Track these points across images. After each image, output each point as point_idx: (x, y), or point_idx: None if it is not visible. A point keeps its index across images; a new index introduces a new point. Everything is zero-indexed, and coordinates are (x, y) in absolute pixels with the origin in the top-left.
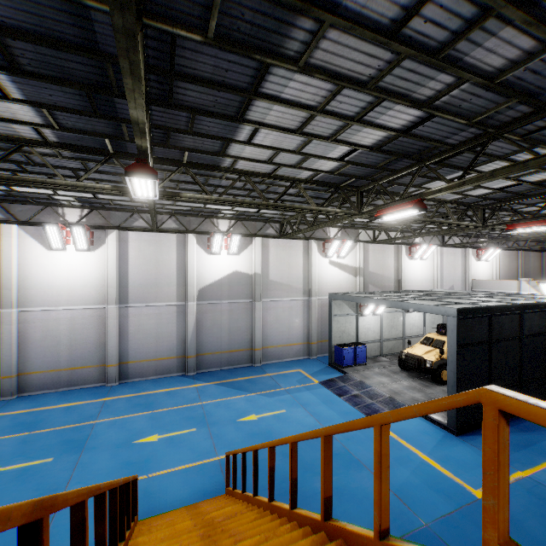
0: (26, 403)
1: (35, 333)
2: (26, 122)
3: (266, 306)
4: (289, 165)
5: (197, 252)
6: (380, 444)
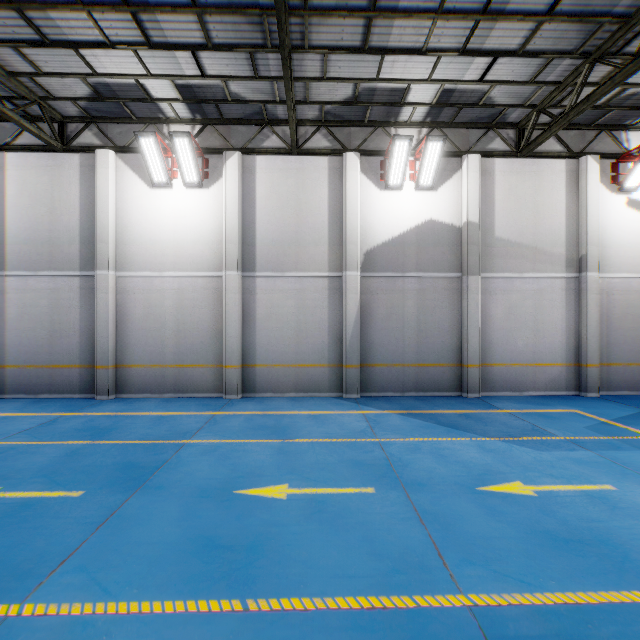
0: (117, 406)
1: (135, 309)
2: None
3: (488, 287)
4: None
5: (362, 188)
6: None
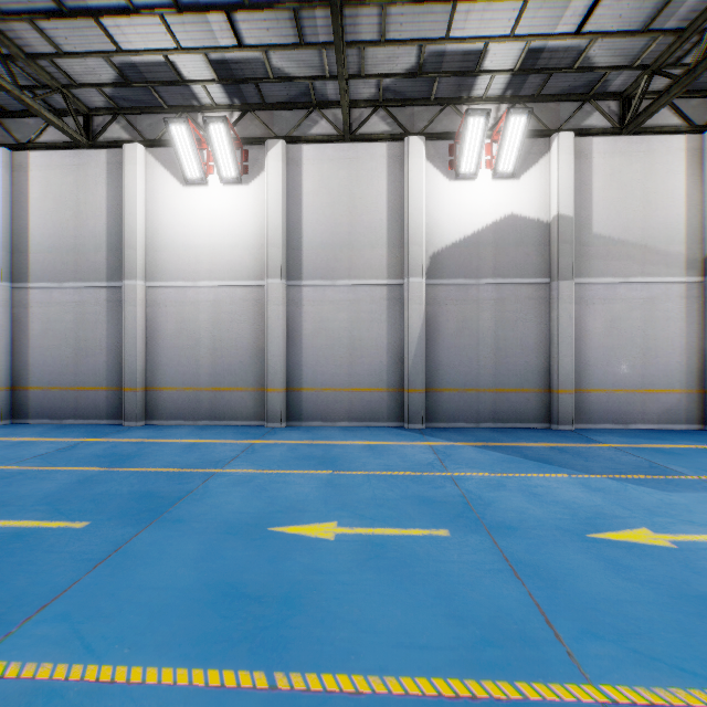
0: (145, 432)
1: (166, 325)
2: None
3: (584, 295)
4: None
5: (427, 178)
6: None
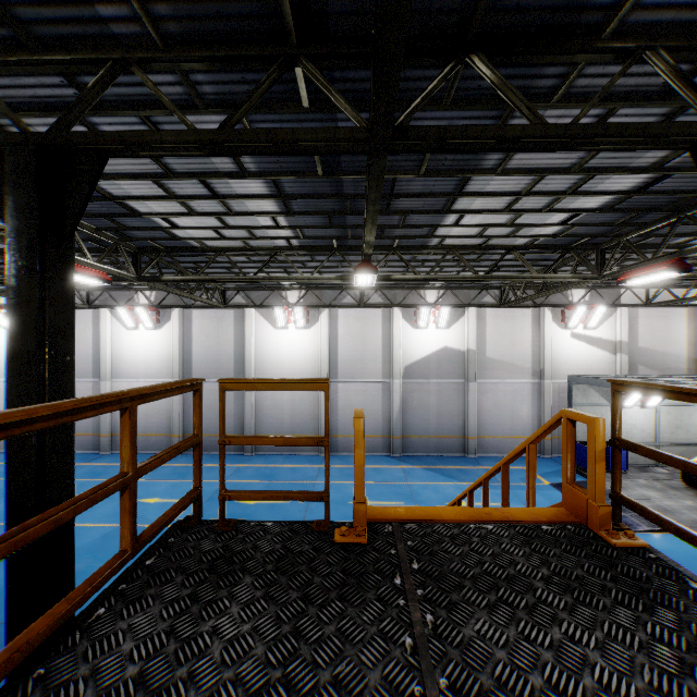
0: (262, 460)
1: (266, 402)
2: (283, 238)
3: (482, 388)
4: (501, 235)
5: (403, 327)
6: (528, 456)
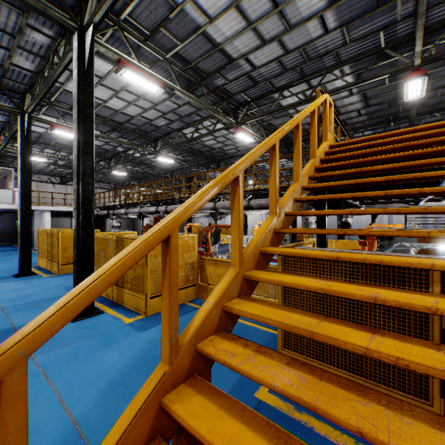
0: None
1: (354, 221)
2: None
3: None
4: None
5: None
6: None
